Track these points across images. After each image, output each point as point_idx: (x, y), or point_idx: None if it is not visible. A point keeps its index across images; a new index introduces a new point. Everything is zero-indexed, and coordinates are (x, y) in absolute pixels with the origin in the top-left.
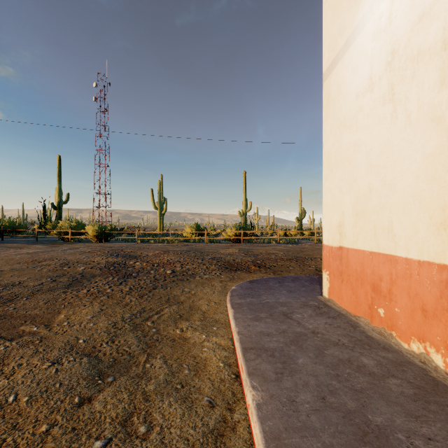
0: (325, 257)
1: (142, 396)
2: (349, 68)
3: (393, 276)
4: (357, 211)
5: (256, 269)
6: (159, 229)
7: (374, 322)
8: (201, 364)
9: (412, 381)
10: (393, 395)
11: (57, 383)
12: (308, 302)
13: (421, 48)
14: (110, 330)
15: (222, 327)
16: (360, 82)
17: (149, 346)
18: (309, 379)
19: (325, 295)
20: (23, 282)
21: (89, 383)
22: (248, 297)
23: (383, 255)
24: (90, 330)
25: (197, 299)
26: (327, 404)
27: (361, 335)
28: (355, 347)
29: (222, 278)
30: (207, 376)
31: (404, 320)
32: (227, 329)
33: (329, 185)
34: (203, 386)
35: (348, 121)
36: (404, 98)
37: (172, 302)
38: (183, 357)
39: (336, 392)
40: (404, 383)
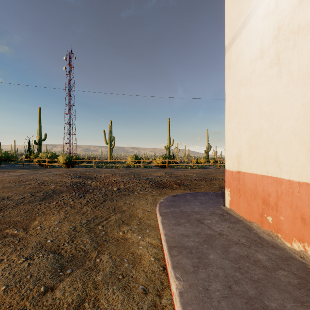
0: (227, 178)
1: (92, 285)
2: (245, 42)
3: (278, 193)
4: (251, 145)
5: (177, 187)
6: (109, 158)
7: (264, 226)
8: (137, 259)
9: (296, 272)
10: (283, 284)
11: (28, 275)
12: (215, 211)
13: (300, 24)
14: (71, 233)
15: (153, 230)
16: (254, 51)
17: (99, 244)
18: (218, 271)
19: (227, 205)
20: (10, 196)
21: (52, 275)
22: (172, 208)
23: (271, 178)
24: (56, 233)
25: (135, 209)
26: (233, 292)
27: (255, 236)
28: (251, 245)
29: (153, 194)
30: (142, 268)
31: (287, 226)
32: (156, 231)
33: (230, 127)
34: (139, 277)
35: (244, 80)
36: (287, 62)
37: (117, 211)
38: (124, 253)
39: (239, 282)
40: (290, 274)
